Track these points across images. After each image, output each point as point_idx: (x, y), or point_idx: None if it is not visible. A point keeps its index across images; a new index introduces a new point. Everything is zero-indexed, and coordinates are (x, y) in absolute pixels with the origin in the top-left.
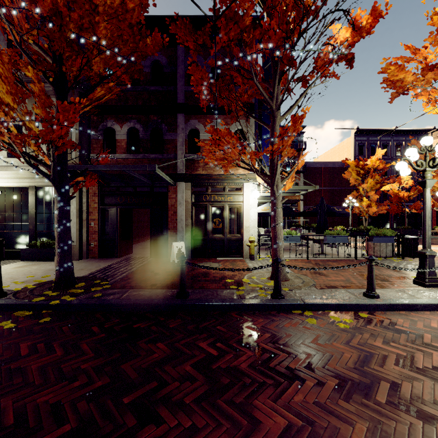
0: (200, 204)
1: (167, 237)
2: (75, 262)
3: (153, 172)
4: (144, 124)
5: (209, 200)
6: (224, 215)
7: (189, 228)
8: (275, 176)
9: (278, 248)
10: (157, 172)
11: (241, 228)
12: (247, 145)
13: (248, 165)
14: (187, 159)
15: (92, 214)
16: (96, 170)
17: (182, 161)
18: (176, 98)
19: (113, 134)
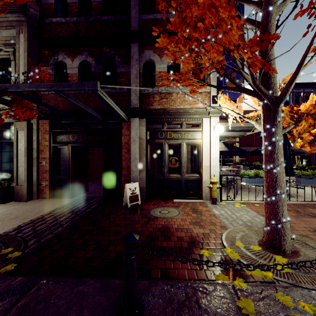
0: (155, 142)
1: (120, 177)
2: (20, 204)
3: (96, 94)
4: (96, 57)
5: (164, 138)
6: (181, 153)
7: (144, 167)
8: (291, 83)
9: (279, 201)
10: (102, 95)
11: (199, 168)
12: (207, 76)
13: (229, 77)
14: (141, 93)
15: (42, 152)
16: (27, 96)
17: (136, 94)
18: (130, 28)
19: (65, 69)
